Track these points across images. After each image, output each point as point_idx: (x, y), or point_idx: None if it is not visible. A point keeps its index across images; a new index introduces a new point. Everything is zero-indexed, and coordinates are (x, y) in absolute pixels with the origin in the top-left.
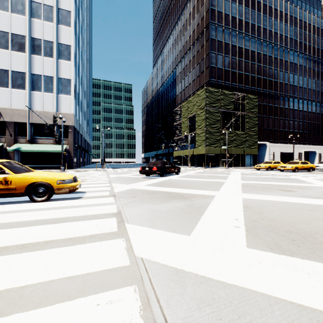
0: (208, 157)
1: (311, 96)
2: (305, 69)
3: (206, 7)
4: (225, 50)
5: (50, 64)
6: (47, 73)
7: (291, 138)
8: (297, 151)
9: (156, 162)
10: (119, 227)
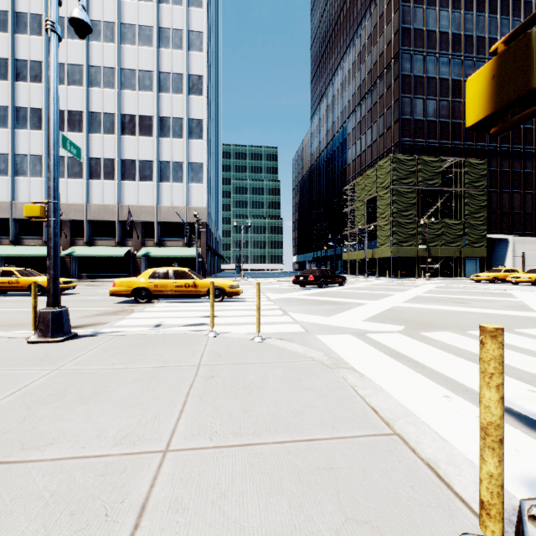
0: (397, 261)
1: None
2: None
3: (395, 27)
4: (428, 89)
5: (179, 146)
6: (176, 159)
7: None
8: None
9: (313, 270)
10: (284, 313)
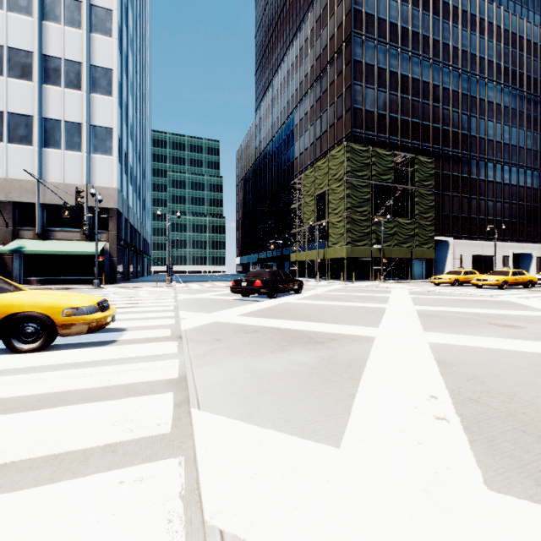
0: (349, 263)
1: (524, 159)
2: (514, 114)
3: (346, 7)
4: (379, 80)
5: (76, 101)
6: (70, 118)
7: (490, 230)
8: (500, 253)
9: (261, 272)
10: (176, 419)
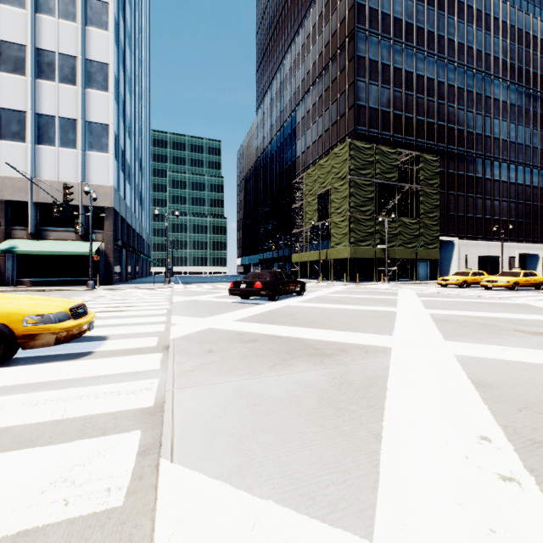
0: (352, 263)
1: (531, 158)
2: (520, 112)
3: (349, 1)
4: (383, 77)
5: (70, 97)
6: (65, 114)
7: (496, 230)
8: (507, 254)
9: (261, 273)
10: (137, 479)
